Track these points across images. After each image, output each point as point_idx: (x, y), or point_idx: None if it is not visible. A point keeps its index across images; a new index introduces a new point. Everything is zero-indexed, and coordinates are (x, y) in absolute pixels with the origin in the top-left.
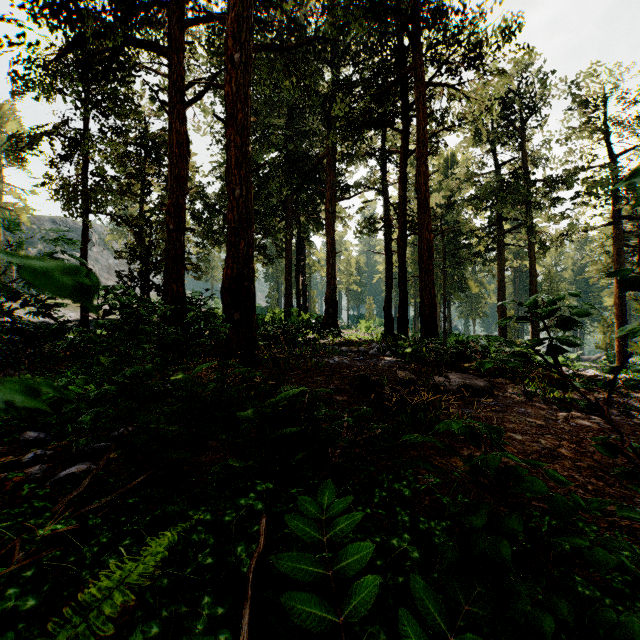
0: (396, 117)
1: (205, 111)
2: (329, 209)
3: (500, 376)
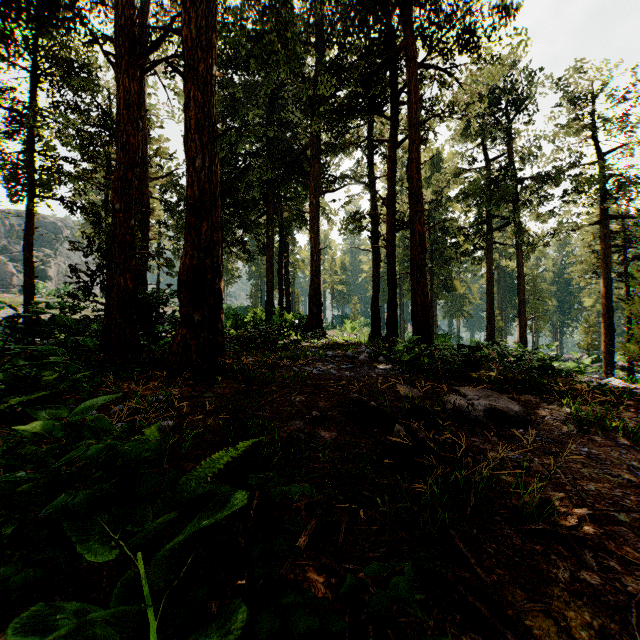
0: (385, 102)
1: (179, 94)
2: (313, 202)
3: (523, 390)
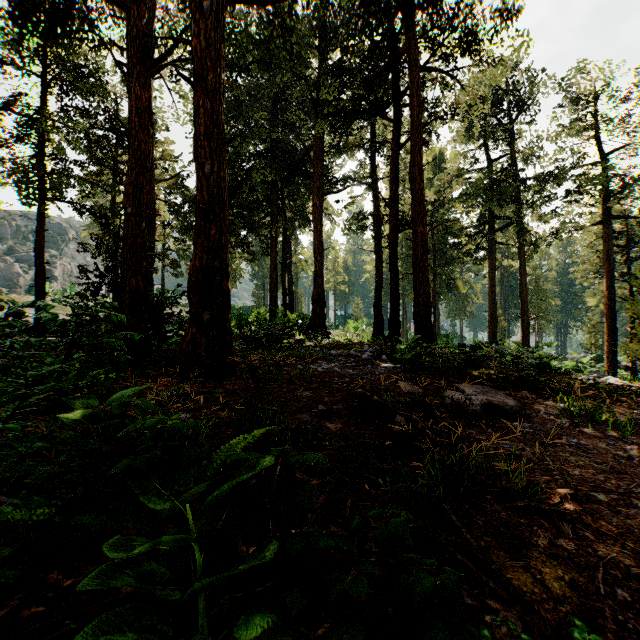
0: (387, 105)
1: (184, 97)
2: (316, 203)
3: (520, 387)
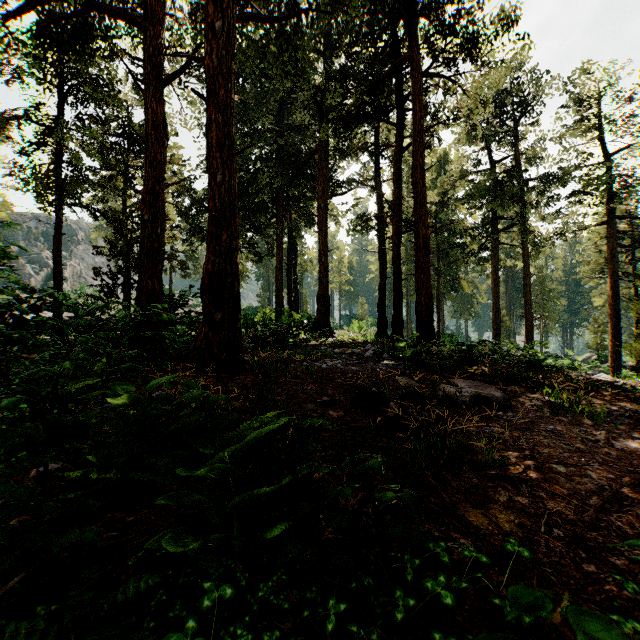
0: (391, 109)
1: (192, 103)
2: (321, 205)
3: (511, 383)
